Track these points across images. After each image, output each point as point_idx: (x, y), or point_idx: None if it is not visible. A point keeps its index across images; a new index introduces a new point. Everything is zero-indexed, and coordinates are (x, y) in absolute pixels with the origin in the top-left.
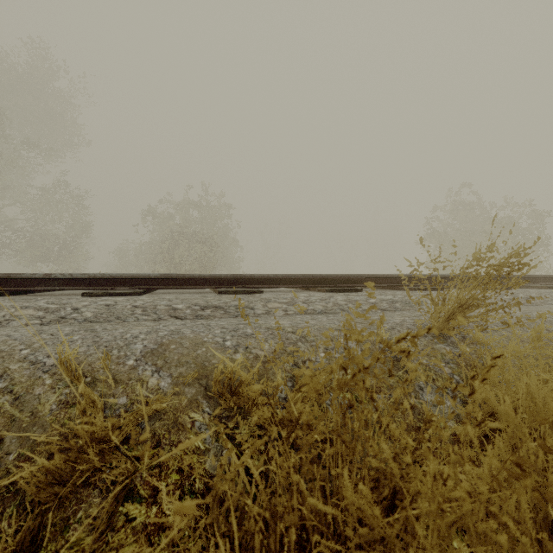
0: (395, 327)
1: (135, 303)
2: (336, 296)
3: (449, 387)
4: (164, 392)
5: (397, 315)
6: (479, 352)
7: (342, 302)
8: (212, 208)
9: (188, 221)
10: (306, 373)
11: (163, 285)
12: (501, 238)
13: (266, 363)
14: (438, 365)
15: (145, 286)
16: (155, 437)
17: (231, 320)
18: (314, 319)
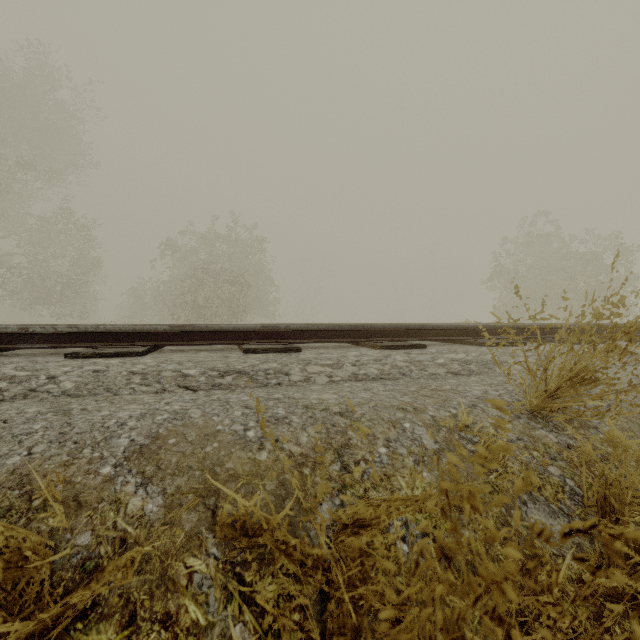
0: (476, 403)
1: (132, 368)
2: (394, 355)
3: (562, 499)
4: (150, 522)
5: (475, 383)
6: (594, 440)
7: (402, 364)
8: (243, 241)
9: (215, 256)
10: (382, 618)
11: (175, 340)
12: (582, 277)
13: (303, 466)
14: (542, 464)
15: (151, 342)
16: (129, 607)
17: (258, 393)
18: (367, 389)
